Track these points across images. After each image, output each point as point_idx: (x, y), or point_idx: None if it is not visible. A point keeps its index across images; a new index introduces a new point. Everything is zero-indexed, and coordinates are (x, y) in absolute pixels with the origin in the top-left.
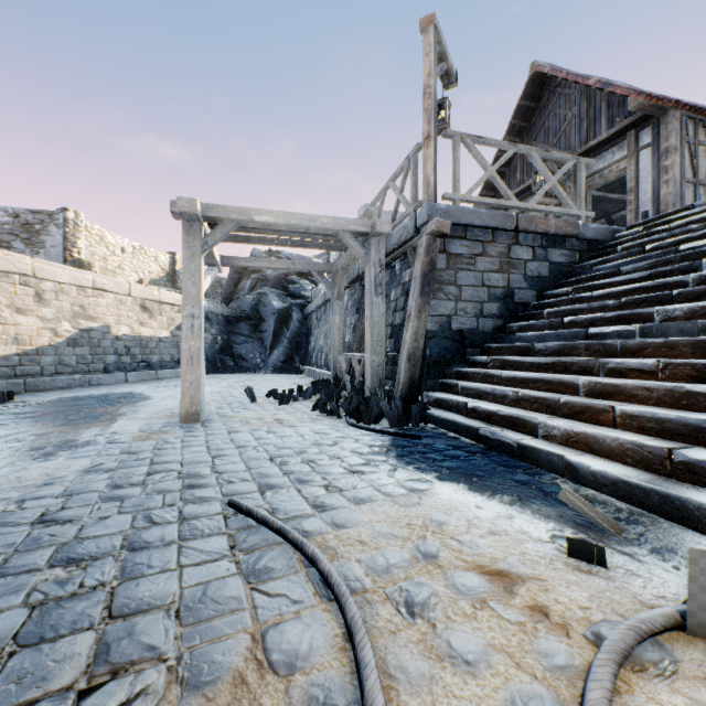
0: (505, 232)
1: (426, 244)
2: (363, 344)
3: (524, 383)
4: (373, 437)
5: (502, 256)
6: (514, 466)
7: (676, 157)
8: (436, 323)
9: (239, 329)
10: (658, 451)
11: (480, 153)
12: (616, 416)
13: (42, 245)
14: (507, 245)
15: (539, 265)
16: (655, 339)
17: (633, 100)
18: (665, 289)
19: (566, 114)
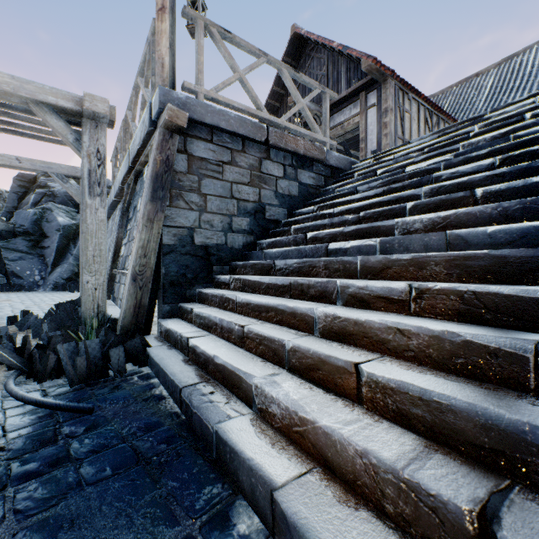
0: (257, 144)
1: (160, 138)
2: (117, 261)
3: (257, 311)
4: (2, 420)
5: (253, 169)
6: (197, 493)
7: (392, 116)
8: (174, 236)
9: (15, 244)
10: (453, 515)
11: (228, 50)
12: (361, 383)
13: None
14: (259, 158)
15: (290, 184)
16: (402, 254)
17: (365, 62)
18: (399, 204)
19: (318, 73)
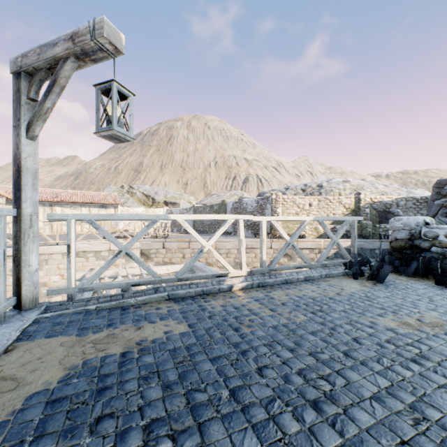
0: None
1: None
2: None
3: None
4: None
5: None
6: None
7: None
8: None
9: None
10: None
11: None
12: None
13: (265, 214)
14: None
15: None
16: None
17: None
18: None
19: None
